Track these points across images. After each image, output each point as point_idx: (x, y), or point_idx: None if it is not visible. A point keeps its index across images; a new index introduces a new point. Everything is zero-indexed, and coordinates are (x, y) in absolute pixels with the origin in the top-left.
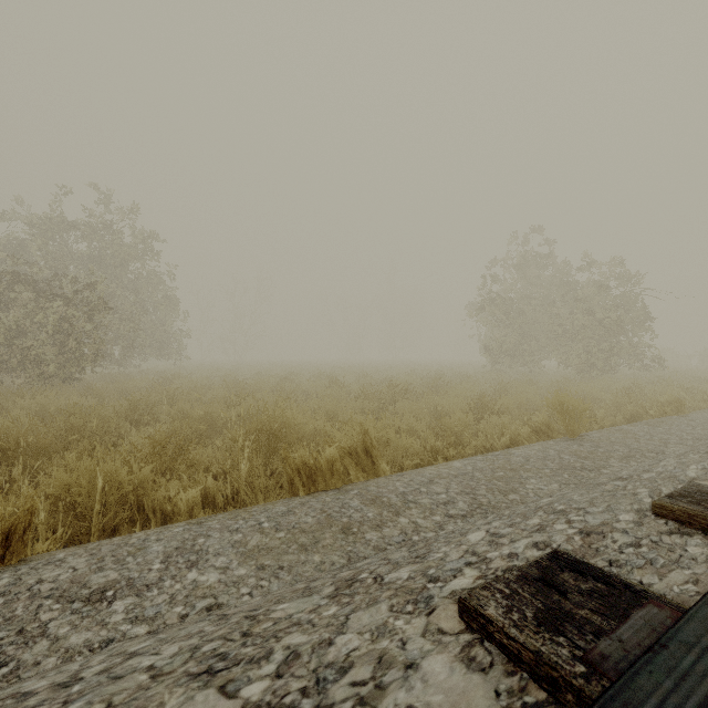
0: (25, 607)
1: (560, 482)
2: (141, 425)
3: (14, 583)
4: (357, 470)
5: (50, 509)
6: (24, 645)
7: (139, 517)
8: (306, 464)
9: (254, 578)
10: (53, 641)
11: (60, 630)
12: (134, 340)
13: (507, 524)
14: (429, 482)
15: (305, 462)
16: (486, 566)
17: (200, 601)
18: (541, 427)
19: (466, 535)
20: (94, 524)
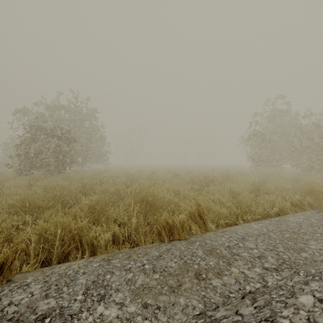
0: None
1: None
2: (87, 194)
3: None
4: (196, 227)
5: (37, 241)
6: None
7: (80, 247)
8: (168, 223)
9: (141, 316)
10: None
11: None
12: (87, 155)
13: None
14: (243, 239)
15: (167, 222)
16: None
17: None
18: (297, 203)
19: (295, 298)
20: (55, 254)
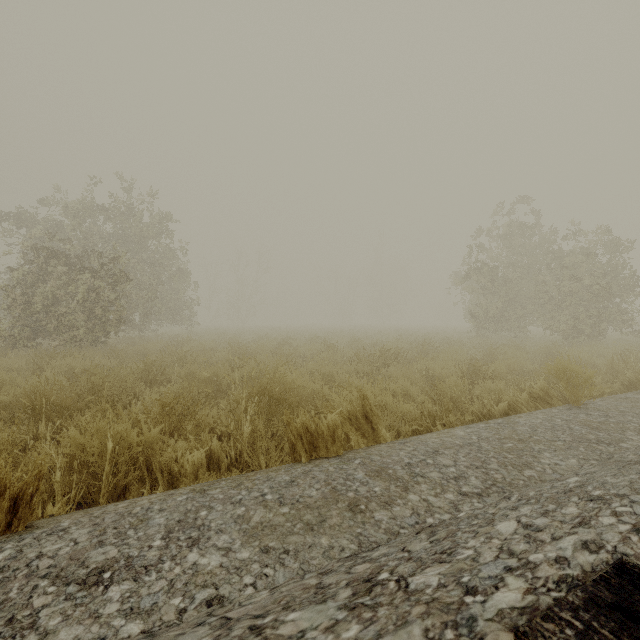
0: (20, 588)
1: (577, 457)
2: (154, 384)
3: (15, 556)
4: (358, 436)
5: (66, 467)
6: (11, 639)
7: (148, 477)
8: (308, 429)
9: (258, 563)
10: (41, 635)
11: (50, 620)
12: (151, 307)
13: (538, 513)
14: (435, 453)
15: (307, 428)
16: (530, 574)
17: (200, 591)
18: (539, 394)
19: (493, 525)
20: (104, 486)
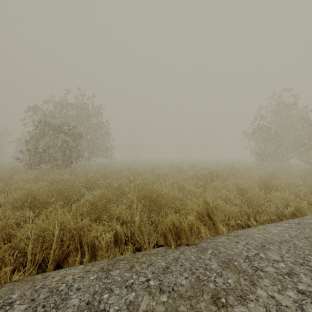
0: None
1: None
2: (91, 189)
3: None
4: (205, 229)
5: (35, 241)
6: None
7: (80, 248)
8: (174, 224)
9: None
10: None
11: None
12: (92, 150)
13: None
14: (263, 248)
15: (173, 224)
16: None
17: None
18: None
19: None
20: (51, 257)
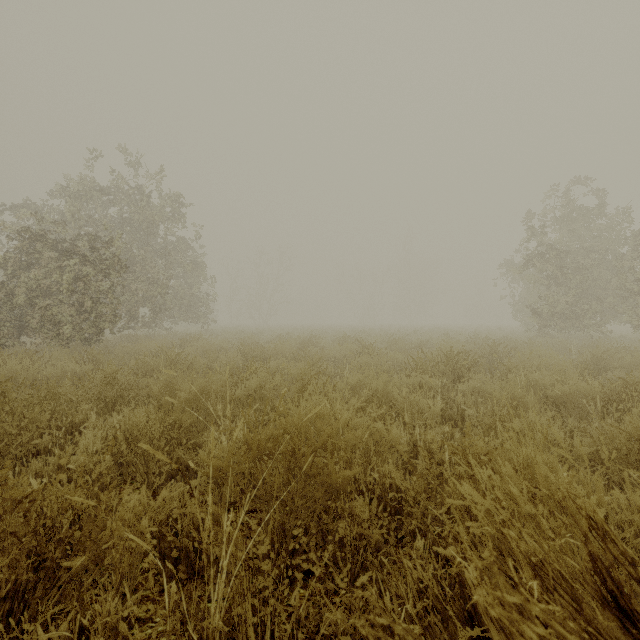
0: None
1: None
2: (122, 403)
3: None
4: None
5: None
6: None
7: None
8: None
9: None
10: None
11: None
12: (161, 302)
13: None
14: None
15: None
16: None
17: None
18: None
19: None
20: None
